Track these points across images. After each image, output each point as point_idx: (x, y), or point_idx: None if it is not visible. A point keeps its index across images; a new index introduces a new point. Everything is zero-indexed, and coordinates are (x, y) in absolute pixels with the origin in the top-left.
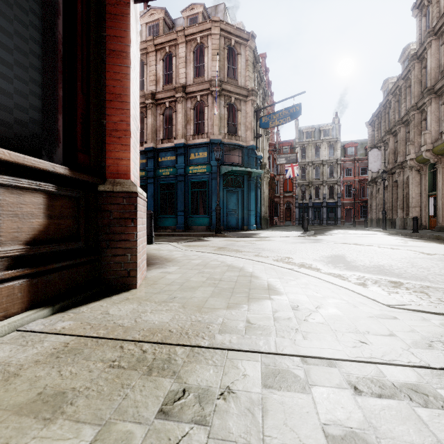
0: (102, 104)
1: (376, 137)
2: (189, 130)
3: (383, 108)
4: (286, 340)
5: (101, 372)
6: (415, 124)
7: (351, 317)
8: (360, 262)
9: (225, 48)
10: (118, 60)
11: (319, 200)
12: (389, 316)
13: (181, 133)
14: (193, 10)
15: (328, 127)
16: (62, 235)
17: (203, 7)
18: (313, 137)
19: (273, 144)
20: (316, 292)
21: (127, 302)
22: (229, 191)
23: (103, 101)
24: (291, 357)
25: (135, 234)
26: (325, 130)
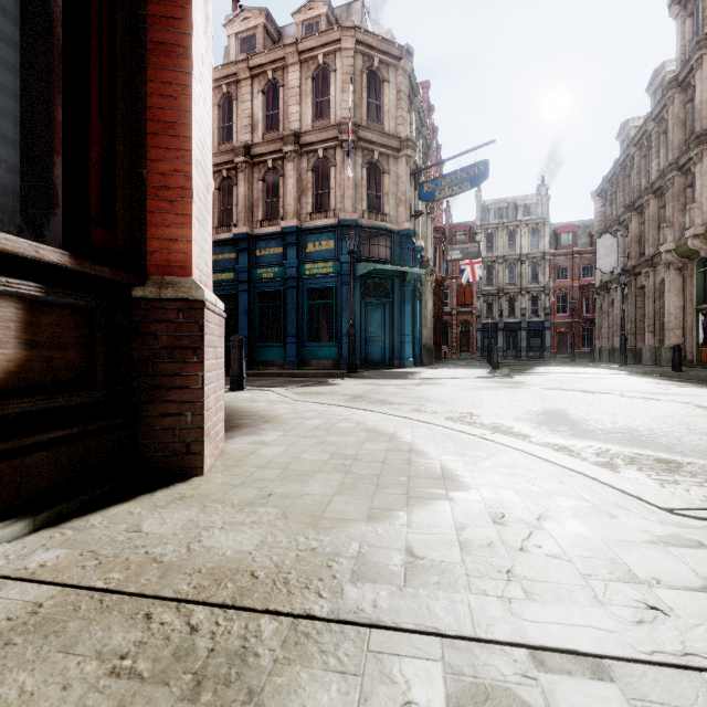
0: (140, 140)
1: (608, 216)
2: (304, 205)
3: (621, 169)
4: (492, 601)
5: (89, 689)
6: (674, 193)
7: (612, 542)
8: (595, 423)
9: (363, 71)
10: (169, 61)
11: (515, 318)
12: (688, 541)
13: (292, 210)
14: (311, 10)
15: (530, 201)
16: (56, 379)
17: (328, 7)
18: (506, 217)
19: (441, 228)
20: (530, 483)
21: (180, 504)
22: (371, 303)
23: (143, 135)
24: (507, 649)
25: (200, 376)
26: (525, 206)
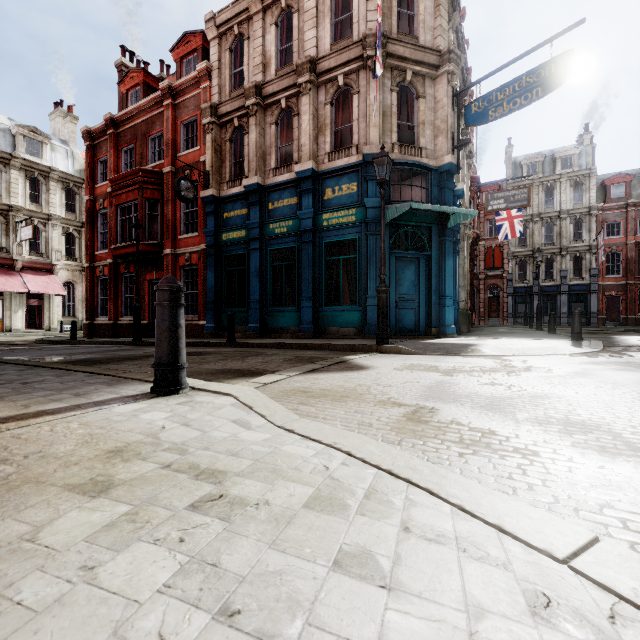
0: None
1: None
2: (322, 146)
3: None
4: None
5: None
6: None
7: None
8: None
9: None
10: None
11: (553, 281)
12: None
13: (307, 151)
14: None
15: (571, 152)
16: None
17: None
18: (541, 172)
19: (476, 179)
20: None
21: None
22: (402, 257)
23: None
24: None
25: None
26: (565, 158)
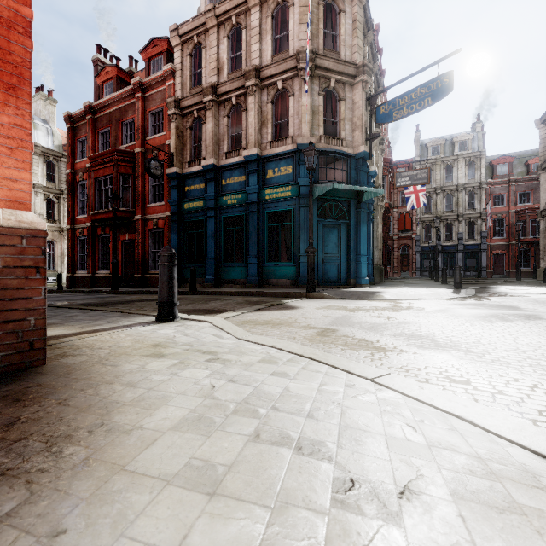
0: None
1: None
2: (265, 136)
3: None
4: None
5: None
6: None
7: None
8: None
9: (320, 3)
10: None
11: (452, 241)
12: None
13: (253, 140)
14: None
15: (466, 137)
16: None
17: None
18: (443, 153)
19: (388, 160)
20: None
21: None
22: (327, 224)
23: None
24: None
25: None
26: (461, 142)
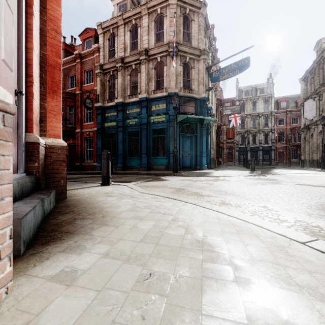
0: None
1: (309, 90)
2: (150, 87)
3: (317, 64)
4: None
5: None
6: None
7: None
8: None
9: (180, 15)
10: None
11: (256, 144)
12: None
13: (144, 89)
14: None
15: (263, 86)
16: None
17: None
18: (251, 95)
19: (219, 99)
20: None
21: None
22: (185, 136)
23: None
24: None
25: None
26: (261, 89)
